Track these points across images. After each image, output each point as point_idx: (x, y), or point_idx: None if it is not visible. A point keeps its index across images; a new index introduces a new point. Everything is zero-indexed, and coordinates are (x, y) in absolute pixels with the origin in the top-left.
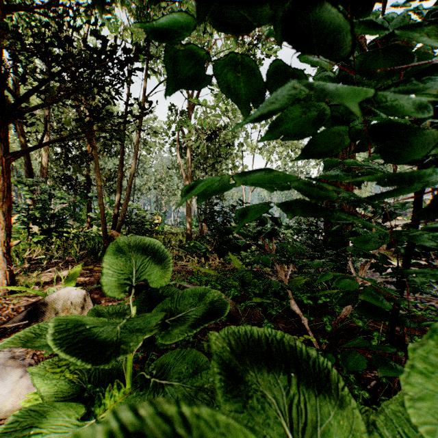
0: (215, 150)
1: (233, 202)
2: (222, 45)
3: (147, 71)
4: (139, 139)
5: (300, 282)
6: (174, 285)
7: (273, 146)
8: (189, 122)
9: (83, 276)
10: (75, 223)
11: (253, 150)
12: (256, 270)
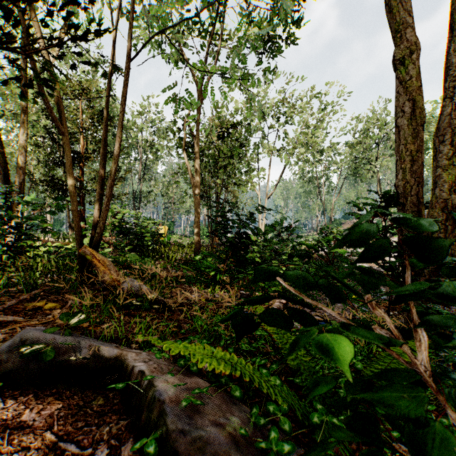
0: (228, 151)
1: (247, 209)
2: (235, 30)
3: (132, 23)
4: (122, 121)
5: (400, 364)
6: (144, 373)
7: (292, 148)
8: (193, 99)
9: (3, 330)
10: (74, 233)
11: (270, 152)
12: (286, 302)
